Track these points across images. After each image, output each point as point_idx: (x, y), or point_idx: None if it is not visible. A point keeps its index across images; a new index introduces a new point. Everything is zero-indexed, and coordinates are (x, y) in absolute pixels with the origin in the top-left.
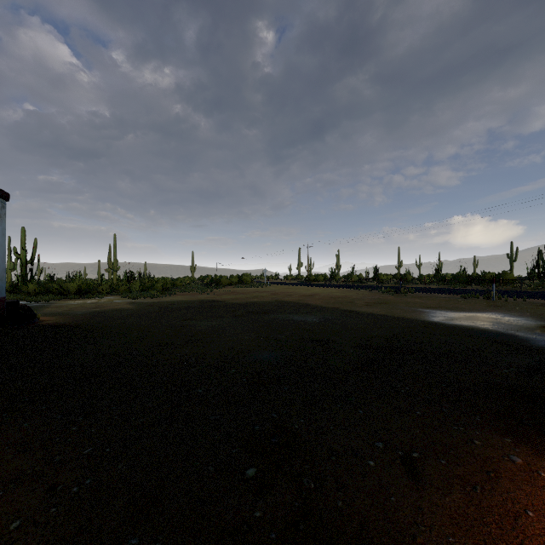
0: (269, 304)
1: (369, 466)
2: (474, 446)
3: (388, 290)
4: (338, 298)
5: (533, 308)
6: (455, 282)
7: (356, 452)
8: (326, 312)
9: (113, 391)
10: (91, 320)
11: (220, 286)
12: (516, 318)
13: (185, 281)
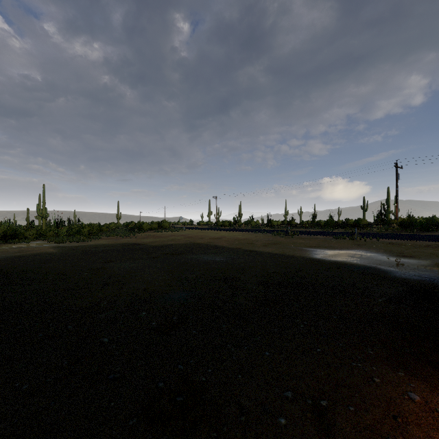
0: (183, 246)
1: (280, 425)
2: (375, 385)
3: (279, 233)
4: (241, 240)
5: (385, 246)
6: (327, 226)
7: (266, 407)
8: (231, 252)
9: (4, 347)
10: (8, 265)
11: (142, 231)
12: (375, 254)
13: (111, 227)
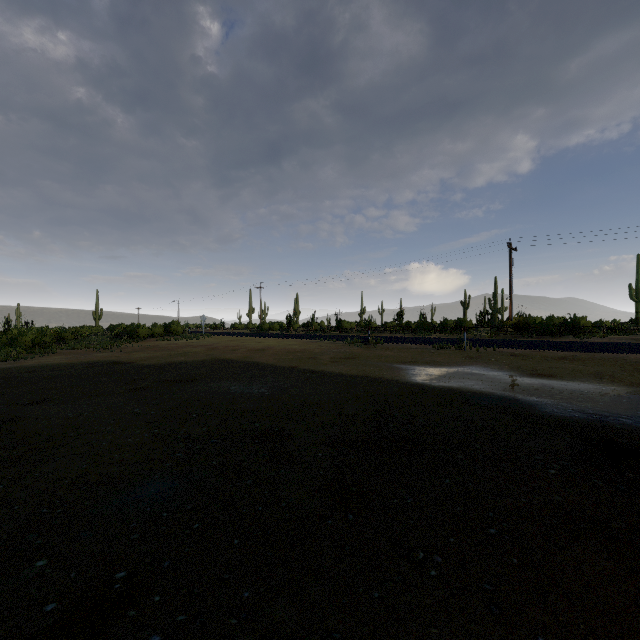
0: (200, 365)
1: None
2: None
3: (355, 341)
4: (297, 353)
5: (507, 359)
6: (420, 330)
7: None
8: (281, 374)
9: None
10: None
11: (135, 339)
12: (499, 372)
13: (82, 332)
